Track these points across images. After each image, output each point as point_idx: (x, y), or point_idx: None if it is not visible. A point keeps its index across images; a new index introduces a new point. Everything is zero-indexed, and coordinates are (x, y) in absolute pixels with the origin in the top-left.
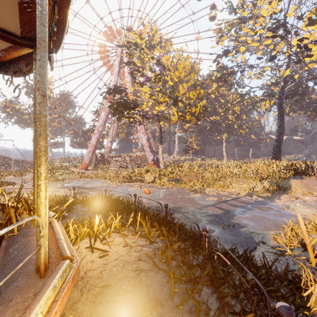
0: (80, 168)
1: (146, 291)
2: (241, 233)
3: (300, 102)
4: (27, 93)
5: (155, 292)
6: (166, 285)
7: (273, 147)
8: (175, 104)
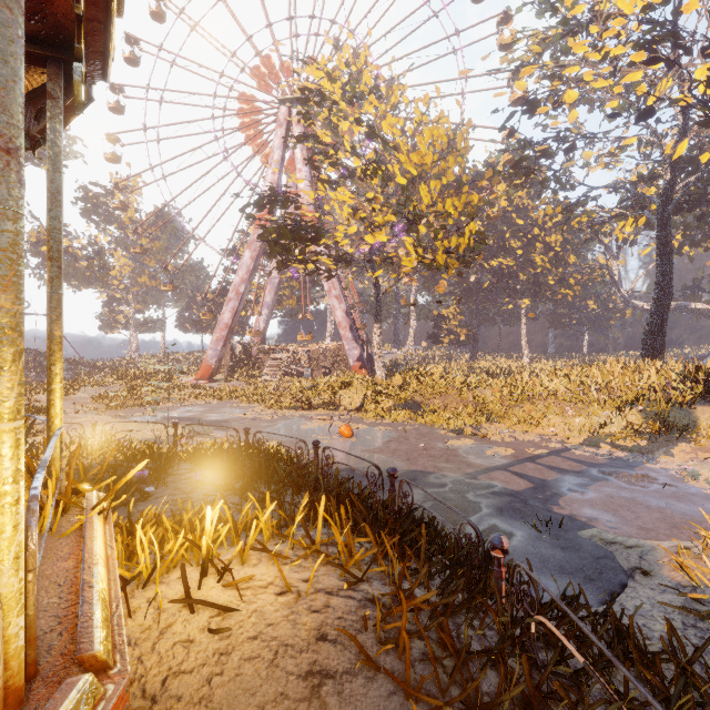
0: (197, 377)
1: None
2: (582, 543)
3: (709, 222)
4: (85, 213)
5: None
6: None
7: (646, 328)
8: (411, 229)
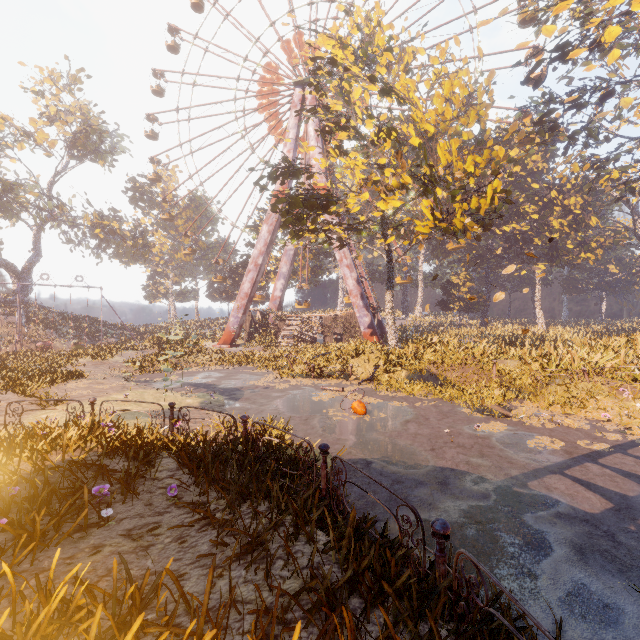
0: (221, 342)
1: None
2: None
3: None
4: (133, 200)
5: None
6: None
7: None
8: (428, 191)
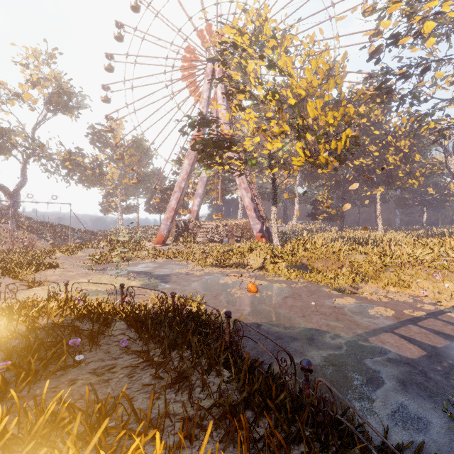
0: (155, 242)
1: None
2: None
3: None
4: (92, 142)
5: None
6: None
7: None
8: (300, 136)
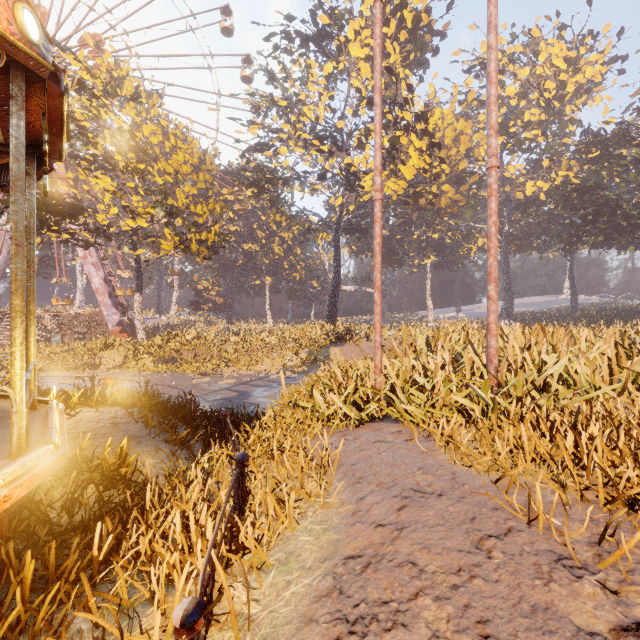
0: None
1: (125, 433)
2: (250, 410)
3: (368, 240)
4: None
5: (134, 433)
6: (145, 430)
7: (328, 303)
8: (169, 222)
